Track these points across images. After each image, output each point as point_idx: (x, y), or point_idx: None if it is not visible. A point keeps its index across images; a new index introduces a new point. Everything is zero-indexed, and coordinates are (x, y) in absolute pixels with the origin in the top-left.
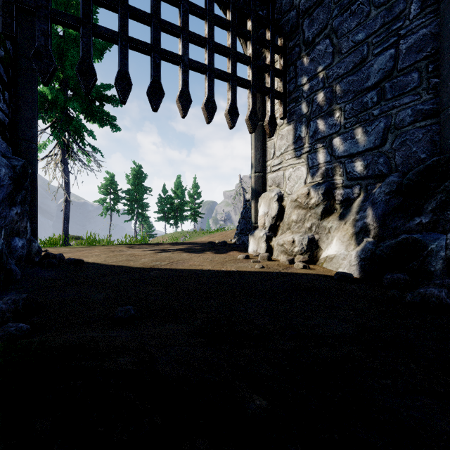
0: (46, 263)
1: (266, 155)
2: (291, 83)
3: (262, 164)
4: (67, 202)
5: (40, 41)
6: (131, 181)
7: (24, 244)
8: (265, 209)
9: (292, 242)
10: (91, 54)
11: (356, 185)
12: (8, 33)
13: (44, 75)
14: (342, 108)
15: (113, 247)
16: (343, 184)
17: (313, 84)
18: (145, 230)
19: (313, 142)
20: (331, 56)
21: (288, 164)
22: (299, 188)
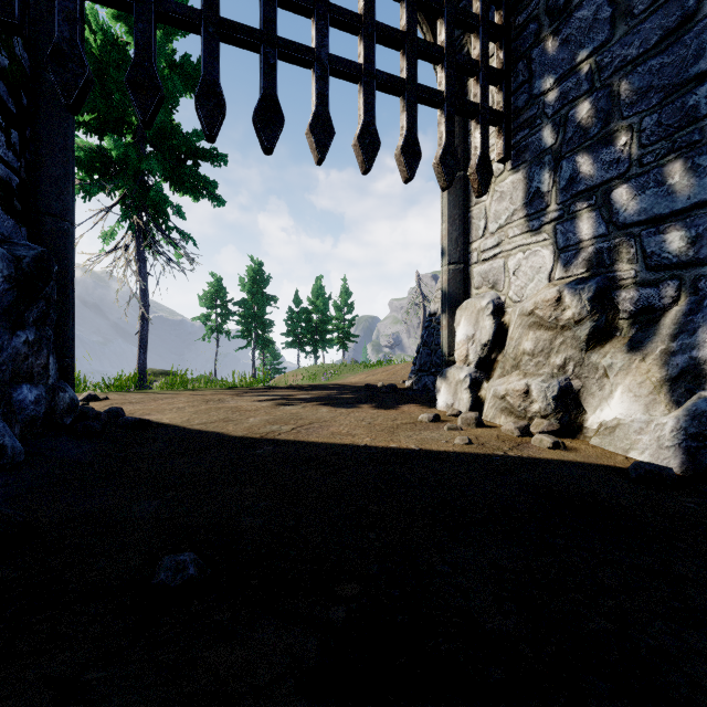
0: (79, 428)
1: (470, 232)
2: (520, 93)
3: (462, 249)
4: (143, 321)
5: (62, 31)
6: (246, 287)
7: (40, 396)
8: (468, 329)
9: (524, 392)
10: (153, 52)
11: (668, 281)
12: (5, 19)
13: (69, 93)
14: (635, 126)
15: (211, 392)
16: (637, 279)
17: (567, 87)
18: (268, 363)
19: (567, 200)
20: (608, 26)
21: (514, 246)
22: (538, 289)
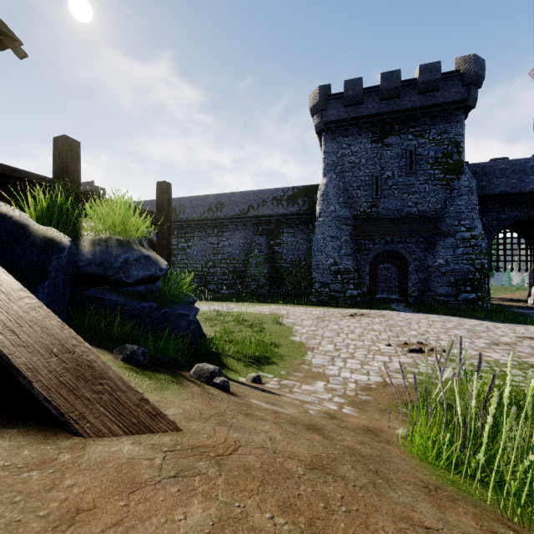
0: None
1: None
2: None
3: (533, 277)
4: None
5: None
6: None
7: None
8: (533, 291)
9: None
10: None
11: None
12: None
13: None
14: None
15: None
16: None
17: None
18: None
19: None
20: None
21: None
22: None
